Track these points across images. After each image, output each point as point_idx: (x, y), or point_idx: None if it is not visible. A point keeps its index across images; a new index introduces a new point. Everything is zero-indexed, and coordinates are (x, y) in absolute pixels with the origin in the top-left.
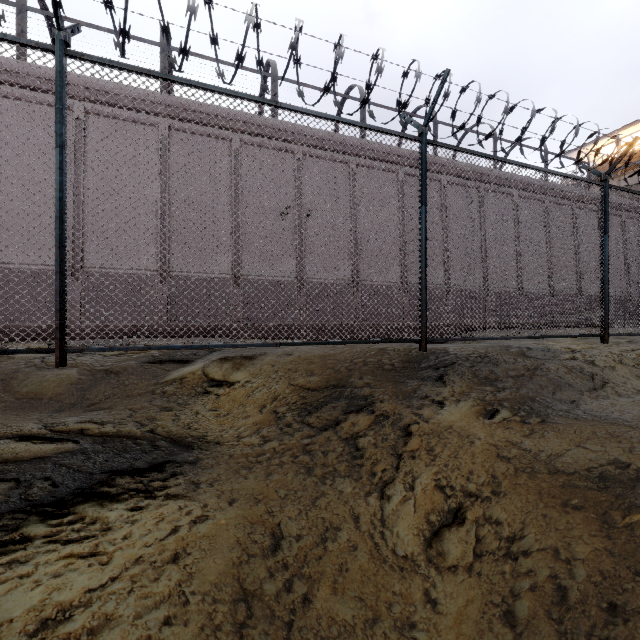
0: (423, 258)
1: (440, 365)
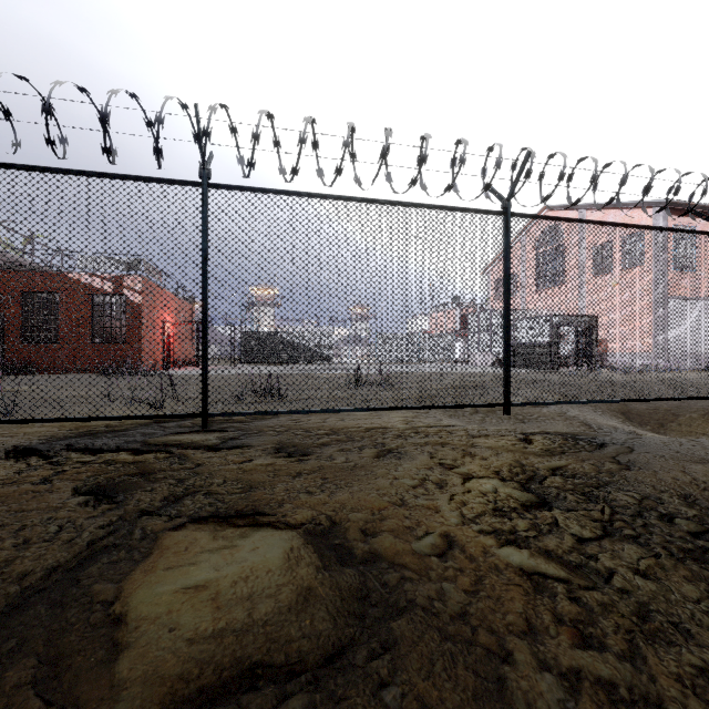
0: None
1: None
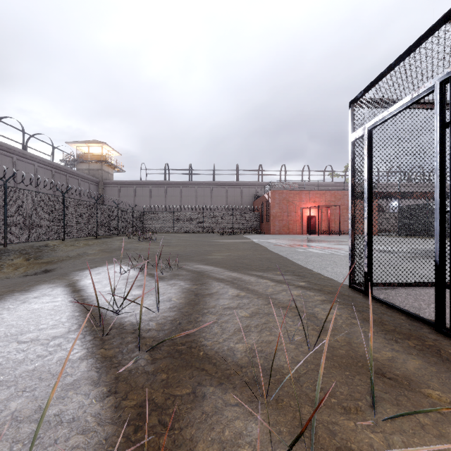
0: (6, 220)
1: (7, 252)
